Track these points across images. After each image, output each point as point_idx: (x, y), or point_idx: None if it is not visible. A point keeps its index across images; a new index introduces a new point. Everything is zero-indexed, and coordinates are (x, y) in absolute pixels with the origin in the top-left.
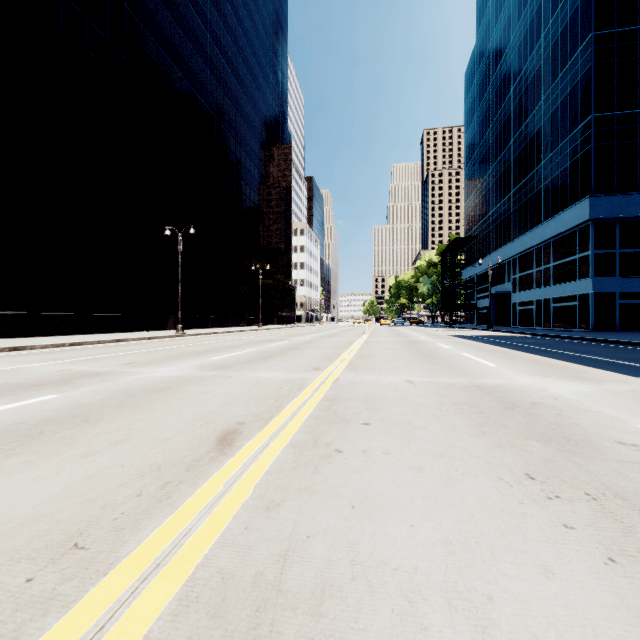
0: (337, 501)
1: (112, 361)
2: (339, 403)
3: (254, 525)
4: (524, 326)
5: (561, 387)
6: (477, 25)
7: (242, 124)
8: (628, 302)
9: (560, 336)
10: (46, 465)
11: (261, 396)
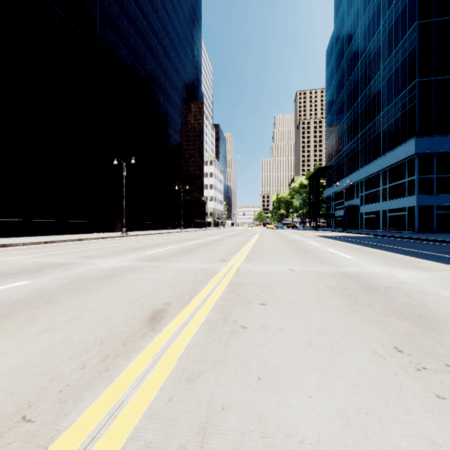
0: (245, 373)
1: (73, 255)
2: (241, 287)
3: (177, 396)
4: (368, 229)
5: (404, 274)
6: (335, 17)
7: (169, 86)
8: (442, 212)
9: (395, 236)
10: (11, 340)
11: (182, 282)
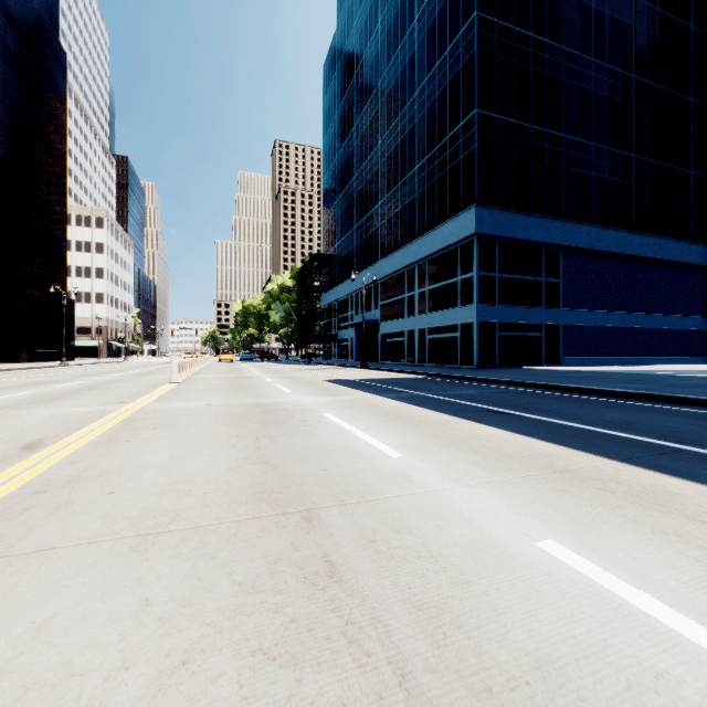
0: None
1: None
2: None
3: None
4: (394, 361)
5: None
6: (339, 8)
7: None
8: (506, 334)
9: (479, 378)
10: None
11: None
